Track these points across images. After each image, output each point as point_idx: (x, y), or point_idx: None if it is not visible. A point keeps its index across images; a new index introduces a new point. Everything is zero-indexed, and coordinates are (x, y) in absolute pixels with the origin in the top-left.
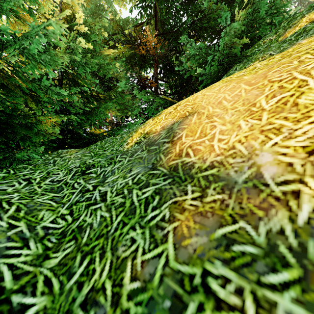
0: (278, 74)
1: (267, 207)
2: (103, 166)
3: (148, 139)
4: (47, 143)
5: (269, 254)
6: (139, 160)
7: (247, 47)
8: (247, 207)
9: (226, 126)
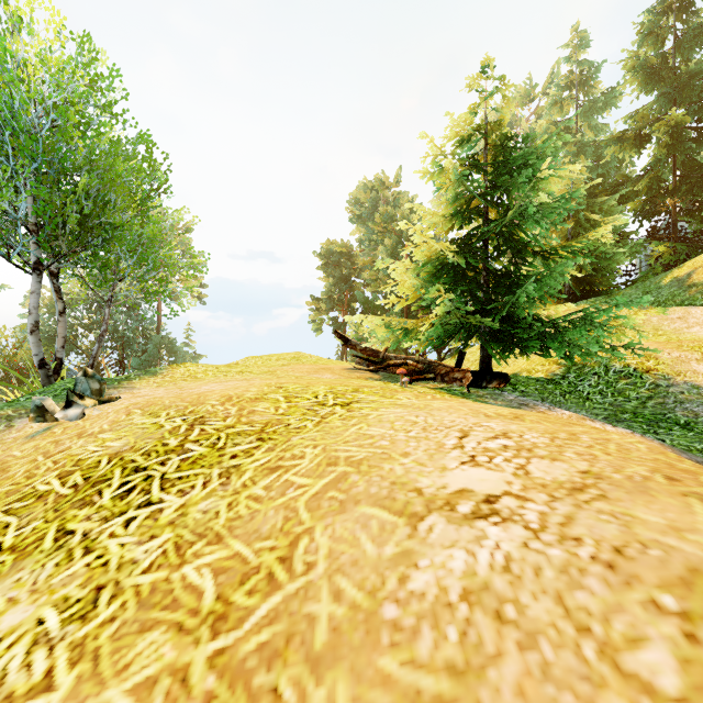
0: None
1: None
2: (656, 290)
3: (677, 279)
4: None
5: None
6: (674, 286)
7: None
8: None
9: None
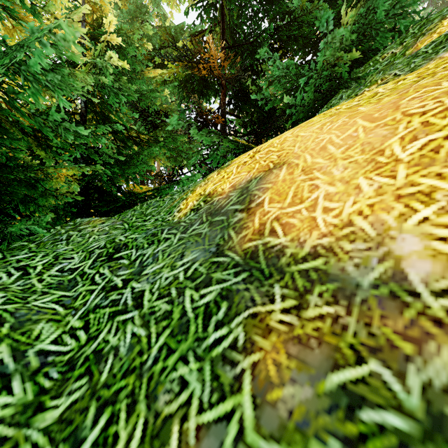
0: (419, 102)
1: (420, 337)
2: (141, 247)
3: (210, 204)
4: (62, 207)
5: (433, 435)
6: (196, 238)
7: (357, 65)
8: (381, 333)
9: (336, 186)
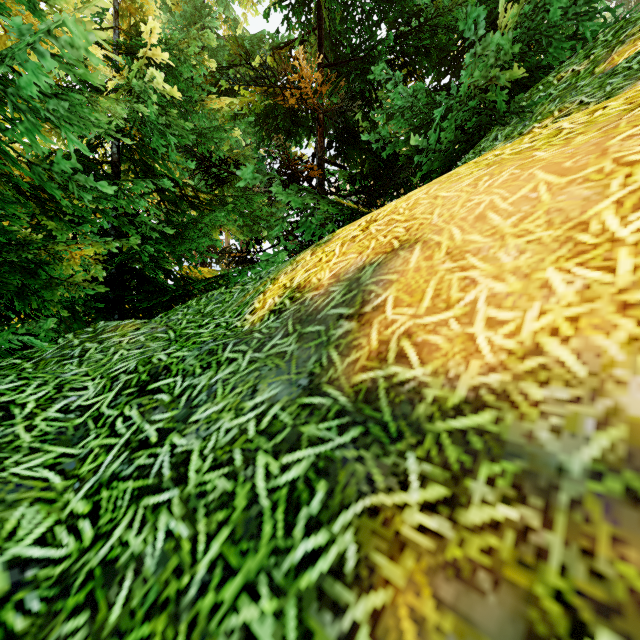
0: None
1: None
2: (190, 373)
3: (300, 305)
4: (83, 301)
5: None
6: (276, 360)
7: (518, 90)
8: (616, 575)
9: (507, 283)
